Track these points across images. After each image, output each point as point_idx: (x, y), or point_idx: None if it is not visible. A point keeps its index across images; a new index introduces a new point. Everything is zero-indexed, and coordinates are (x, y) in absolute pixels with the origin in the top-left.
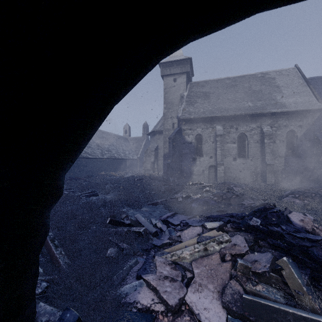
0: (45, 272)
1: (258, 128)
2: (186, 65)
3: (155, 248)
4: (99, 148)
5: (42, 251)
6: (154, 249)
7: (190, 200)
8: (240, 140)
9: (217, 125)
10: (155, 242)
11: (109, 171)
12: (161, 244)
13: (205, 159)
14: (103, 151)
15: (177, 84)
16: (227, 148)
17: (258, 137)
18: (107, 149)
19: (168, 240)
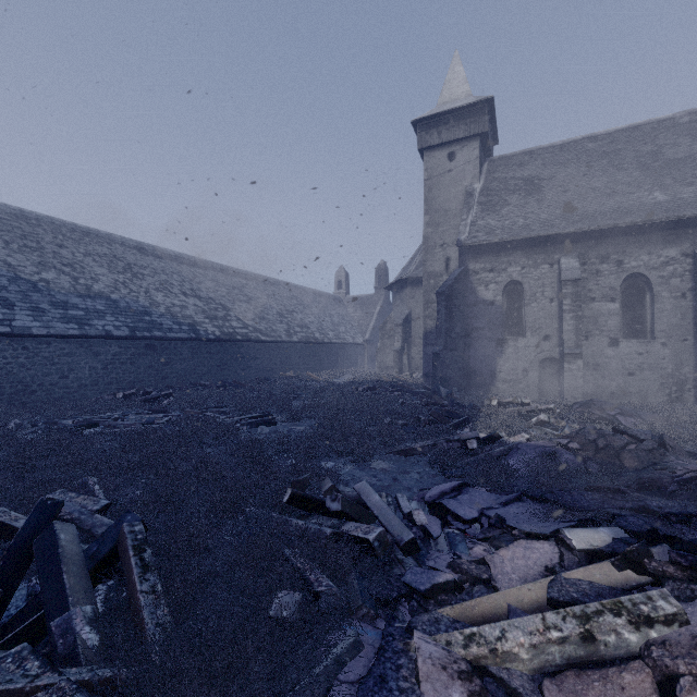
0: (105, 647)
1: (687, 258)
2: (481, 116)
3: (412, 596)
4: (283, 320)
5: (121, 569)
6: (408, 602)
7: (501, 448)
8: (630, 293)
9: (564, 255)
10: (412, 576)
11: (303, 370)
12: (429, 588)
13: (530, 342)
14: (292, 326)
15: (457, 165)
16: (591, 314)
17: (685, 283)
18: (299, 322)
19: (450, 571)
